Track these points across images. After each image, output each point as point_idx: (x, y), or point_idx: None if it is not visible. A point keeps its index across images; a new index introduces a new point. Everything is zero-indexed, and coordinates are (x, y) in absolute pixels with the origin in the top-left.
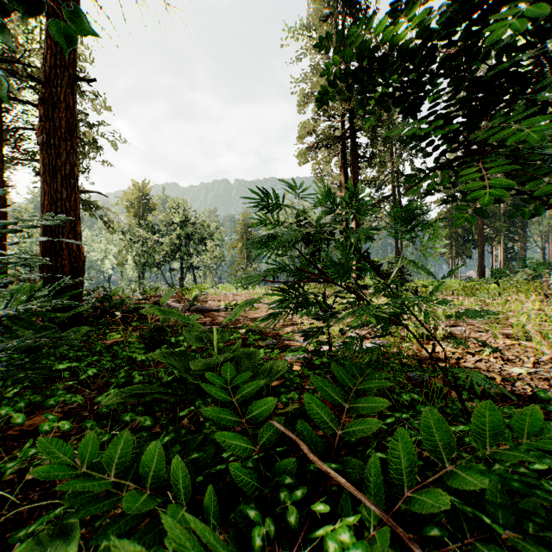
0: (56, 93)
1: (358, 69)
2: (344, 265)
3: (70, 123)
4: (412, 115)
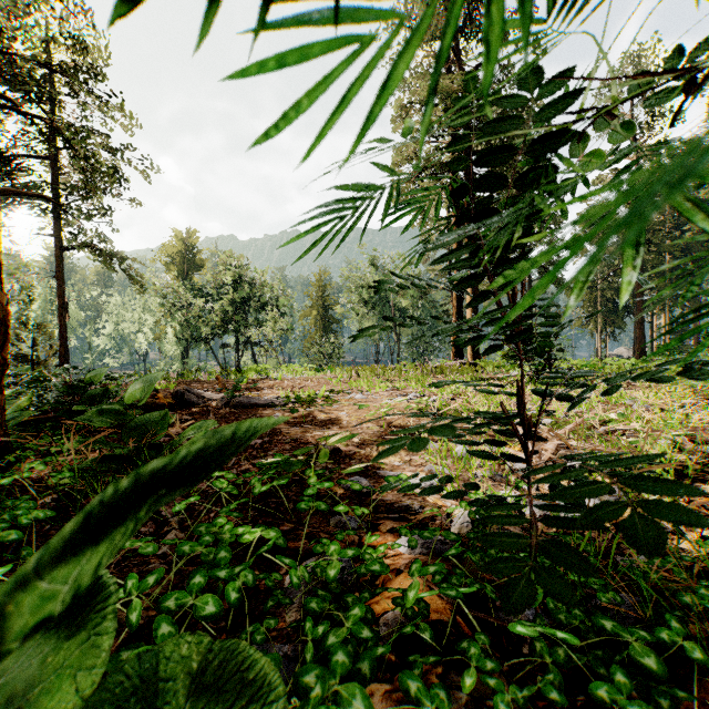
0: None
1: None
2: None
3: None
4: None
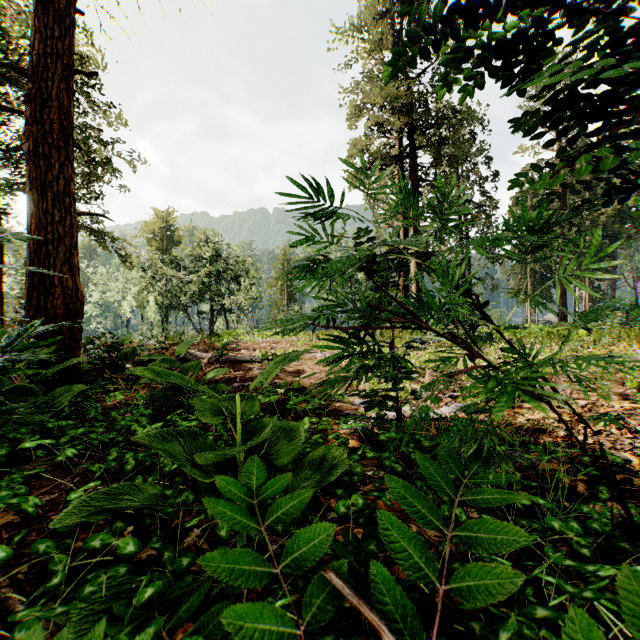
0: (46, 89)
1: (450, 11)
2: (446, 300)
3: (64, 127)
4: (521, 90)
